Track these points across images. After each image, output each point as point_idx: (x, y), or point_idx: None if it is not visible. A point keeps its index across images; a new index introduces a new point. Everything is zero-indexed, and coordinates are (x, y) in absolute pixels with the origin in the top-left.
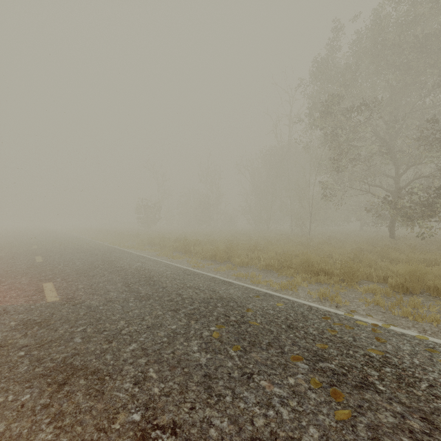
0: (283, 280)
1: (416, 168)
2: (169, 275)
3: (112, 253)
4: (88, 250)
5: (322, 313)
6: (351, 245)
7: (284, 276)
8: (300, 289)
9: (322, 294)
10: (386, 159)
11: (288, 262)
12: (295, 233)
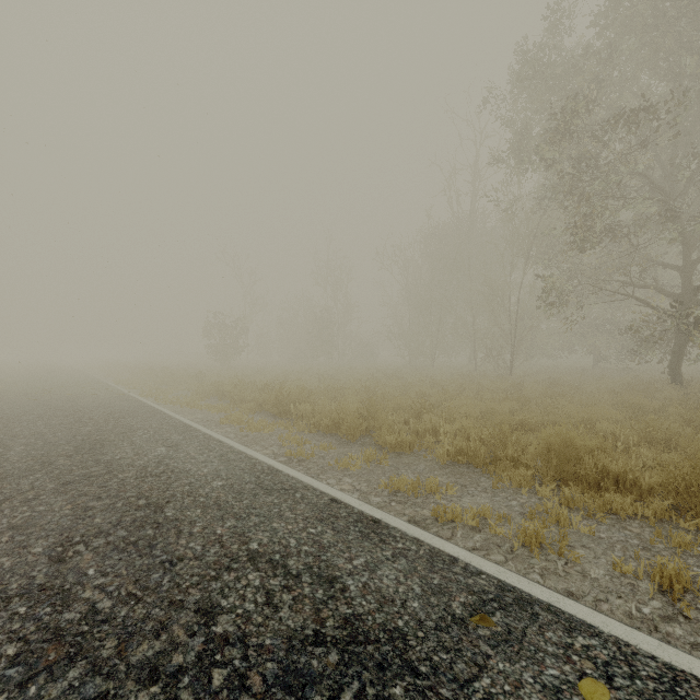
0: (511, 501)
1: None
2: (213, 497)
3: (125, 417)
4: (80, 410)
5: None
6: (607, 398)
7: (507, 487)
8: (576, 541)
9: (668, 580)
10: (671, 231)
11: (510, 449)
12: (485, 374)
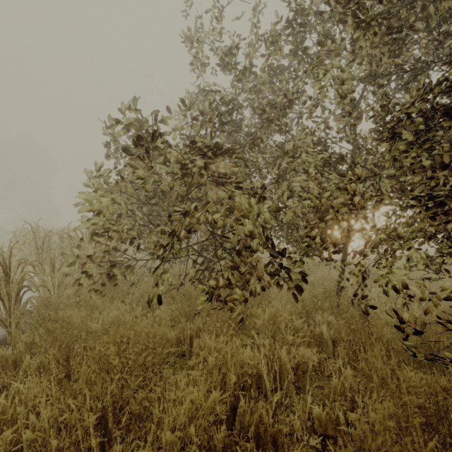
0: None
1: None
2: None
3: None
4: None
5: None
6: None
7: None
8: None
9: None
10: None
11: None
12: None
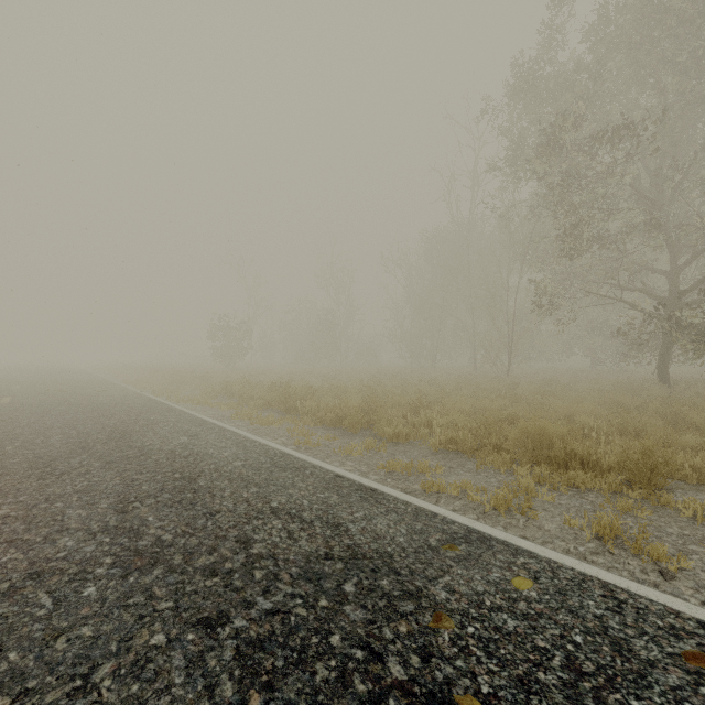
0: (490, 478)
1: (704, 257)
2: (236, 472)
3: (144, 413)
4: (101, 407)
5: (663, 626)
6: (595, 397)
7: (489, 469)
8: (539, 506)
9: (604, 529)
10: (657, 238)
11: (494, 437)
12: (483, 374)
